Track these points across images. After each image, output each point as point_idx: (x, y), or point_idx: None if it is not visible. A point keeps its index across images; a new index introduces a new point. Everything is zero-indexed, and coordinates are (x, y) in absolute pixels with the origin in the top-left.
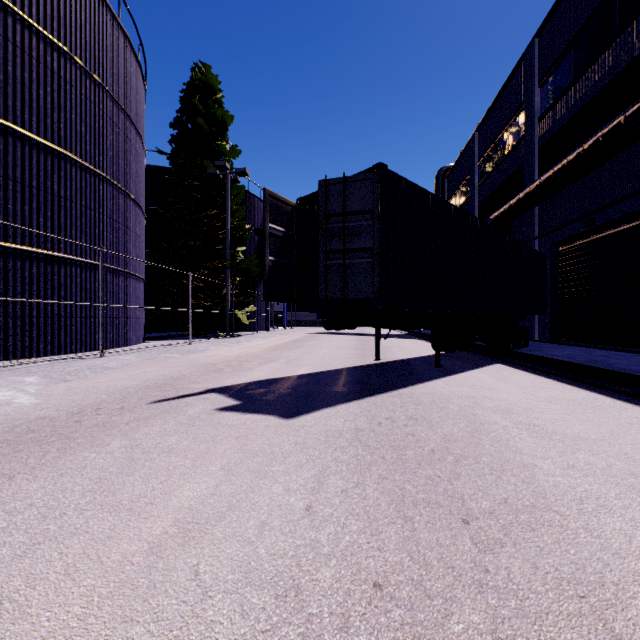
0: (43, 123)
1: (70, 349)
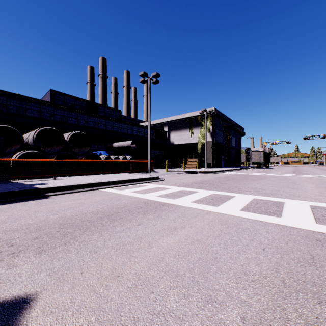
0: None
1: None
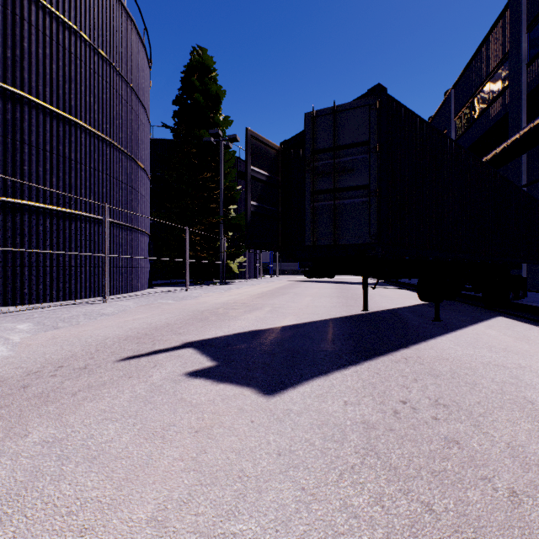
0: (55, 94)
1: (80, 295)
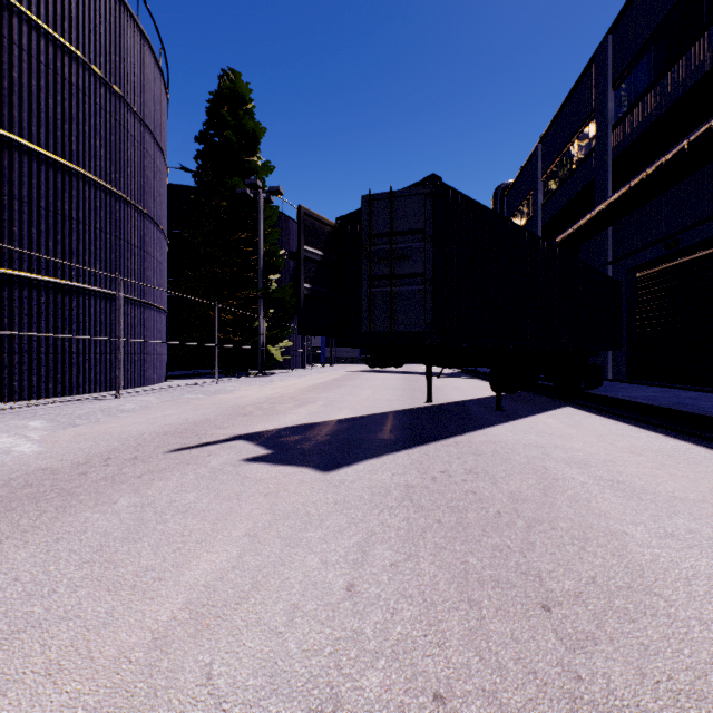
0: (53, 136)
1: (83, 389)
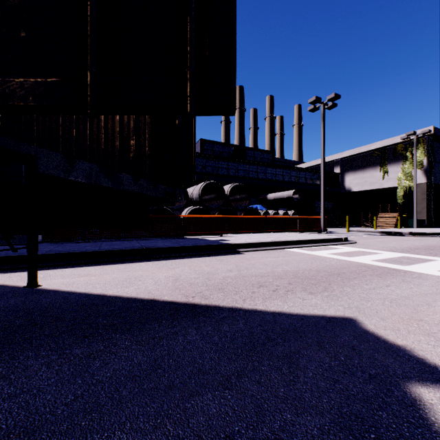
0: None
1: None
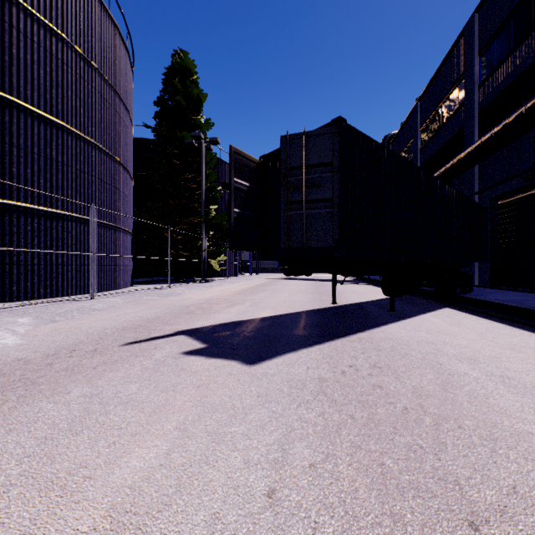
0: (43, 98)
1: (66, 292)
